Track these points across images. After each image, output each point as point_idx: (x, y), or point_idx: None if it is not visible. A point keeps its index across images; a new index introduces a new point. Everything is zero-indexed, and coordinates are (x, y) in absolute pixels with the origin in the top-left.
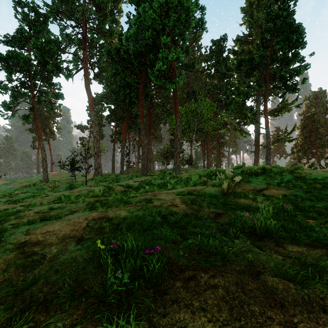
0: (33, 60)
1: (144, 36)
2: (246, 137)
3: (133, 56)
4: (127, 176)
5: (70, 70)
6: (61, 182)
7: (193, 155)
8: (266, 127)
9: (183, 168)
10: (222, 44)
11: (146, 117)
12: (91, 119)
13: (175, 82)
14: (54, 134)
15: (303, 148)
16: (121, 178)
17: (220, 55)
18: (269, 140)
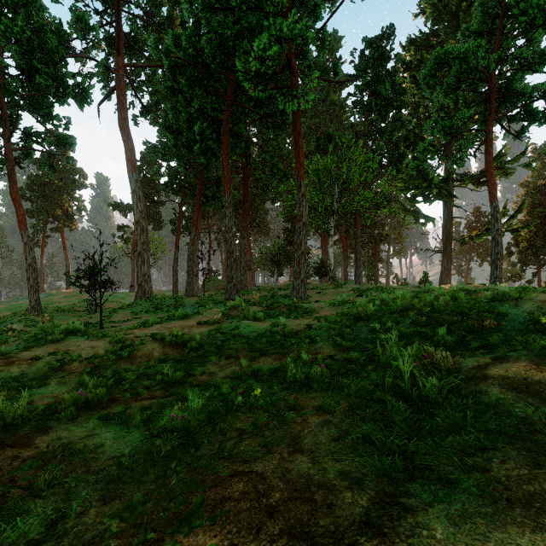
0: (6, 65)
1: (230, 6)
2: (425, 225)
3: (208, 51)
4: (197, 302)
5: (86, 88)
6: (72, 311)
7: (331, 257)
8: (493, 198)
9: (310, 284)
10: (385, 45)
11: (240, 188)
12: (131, 188)
13: (298, 96)
14: (73, 219)
15: (533, 246)
16: (185, 304)
17: (381, 66)
18: (499, 226)
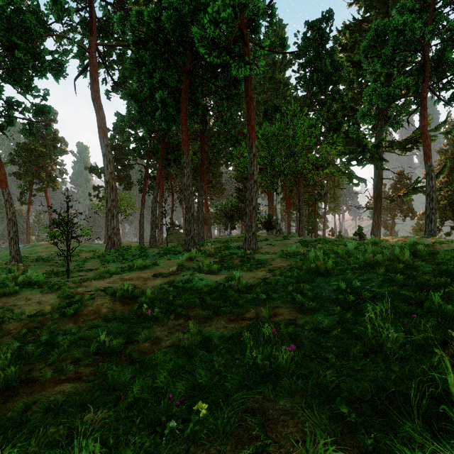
0: None
1: None
2: (357, 185)
3: (168, 26)
4: (159, 252)
5: (61, 63)
6: (49, 260)
7: (278, 213)
8: (427, 157)
9: (260, 236)
10: (325, 27)
11: (198, 154)
12: (102, 152)
13: (250, 62)
14: (56, 181)
15: (451, 203)
16: (148, 254)
17: (321, 46)
18: (433, 183)
